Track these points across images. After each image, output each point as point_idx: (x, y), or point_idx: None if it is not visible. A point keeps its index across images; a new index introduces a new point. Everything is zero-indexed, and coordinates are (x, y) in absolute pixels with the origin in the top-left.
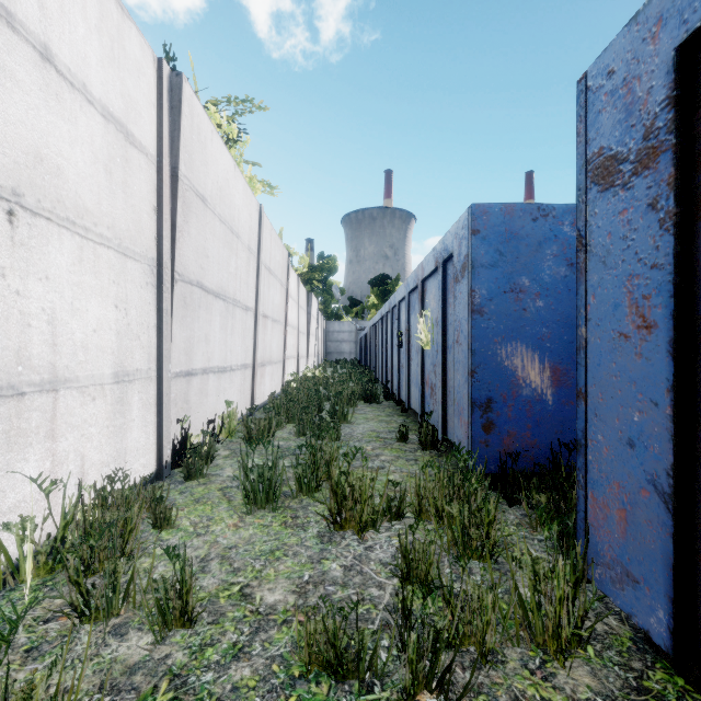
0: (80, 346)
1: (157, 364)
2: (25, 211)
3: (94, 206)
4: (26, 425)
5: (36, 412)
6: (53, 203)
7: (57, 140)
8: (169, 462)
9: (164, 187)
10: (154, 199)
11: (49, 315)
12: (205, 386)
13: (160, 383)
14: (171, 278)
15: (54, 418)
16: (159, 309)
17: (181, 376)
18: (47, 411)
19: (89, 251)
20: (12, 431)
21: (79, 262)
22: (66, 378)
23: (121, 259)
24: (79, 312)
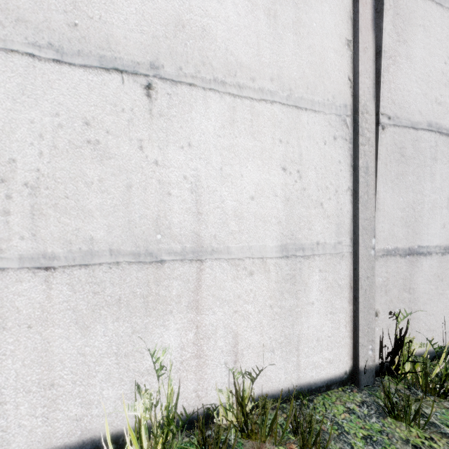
0: (232, 215)
1: (352, 237)
2: (165, 83)
3: (252, 60)
4: (166, 292)
5: (178, 280)
6: (197, 68)
7: (202, 2)
8: (370, 366)
9: (362, 9)
10: (348, 32)
11: (193, 184)
12: (448, 270)
13: (355, 262)
14: (374, 125)
15: (198, 289)
16: (354, 168)
17: (395, 254)
18: (190, 281)
19: (244, 111)
20: (151, 296)
21: (231, 124)
22: (213, 248)
23: (291, 113)
24: (231, 178)
